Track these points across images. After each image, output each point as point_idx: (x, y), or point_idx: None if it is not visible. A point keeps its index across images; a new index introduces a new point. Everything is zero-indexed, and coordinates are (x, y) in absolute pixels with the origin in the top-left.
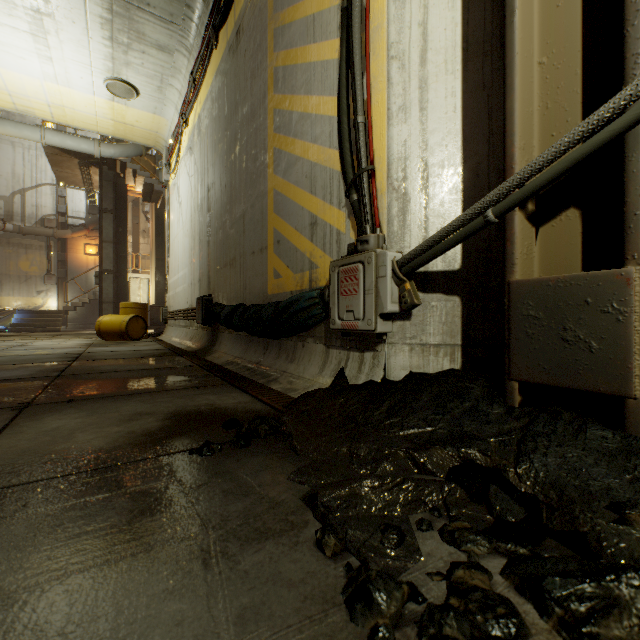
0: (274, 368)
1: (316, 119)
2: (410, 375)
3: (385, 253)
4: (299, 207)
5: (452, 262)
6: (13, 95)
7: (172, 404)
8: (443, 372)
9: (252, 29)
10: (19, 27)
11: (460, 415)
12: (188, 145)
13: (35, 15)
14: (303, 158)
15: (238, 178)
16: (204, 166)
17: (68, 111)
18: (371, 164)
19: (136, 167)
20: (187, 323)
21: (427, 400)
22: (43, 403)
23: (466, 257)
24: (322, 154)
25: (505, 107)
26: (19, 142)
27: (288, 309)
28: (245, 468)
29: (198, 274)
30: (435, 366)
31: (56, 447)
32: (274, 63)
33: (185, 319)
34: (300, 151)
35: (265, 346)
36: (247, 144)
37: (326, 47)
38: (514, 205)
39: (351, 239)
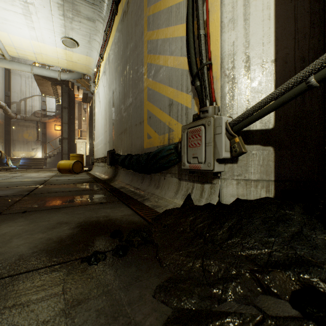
0: (147, 191)
1: (172, 40)
2: (237, 201)
3: (221, 117)
4: (162, 95)
5: (267, 123)
6: (17, 48)
7: (83, 215)
8: (263, 200)
9: None
10: (17, 11)
11: (290, 239)
12: (103, 70)
13: (25, 4)
14: (164, 66)
15: (128, 84)
16: (111, 80)
17: (44, 56)
18: (209, 60)
19: (79, 85)
20: (103, 164)
21: (258, 224)
22: (7, 213)
23: (278, 119)
24: (176, 61)
25: None
26: (23, 75)
27: (155, 156)
28: (119, 280)
29: (108, 138)
30: (255, 195)
31: None
32: (147, 14)
33: (102, 162)
34: (162, 62)
35: (142, 178)
36: (133, 64)
37: None
38: None
39: (195, 111)
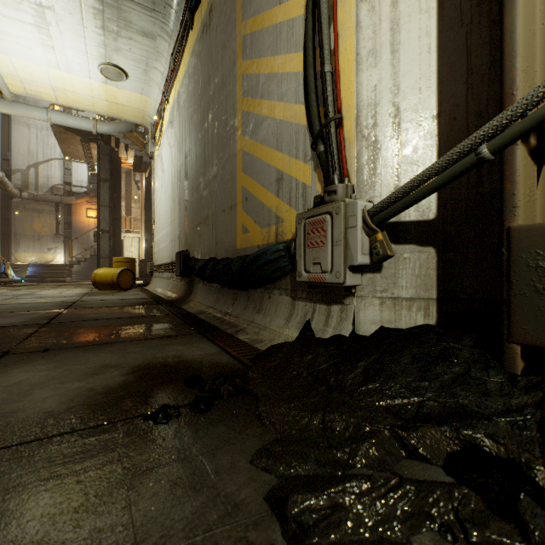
0: (242, 318)
1: (282, 77)
2: (381, 330)
3: (355, 202)
4: (266, 164)
5: (426, 211)
6: (23, 81)
7: (140, 355)
8: (419, 328)
9: (223, 5)
10: (25, 20)
11: (450, 383)
12: (169, 119)
13: (38, 8)
14: (269, 117)
15: (211, 143)
16: (182, 136)
17: (69, 94)
18: (339, 113)
19: (128, 142)
20: (168, 275)
21: (408, 362)
22: (19, 352)
23: (442, 206)
24: (288, 111)
25: (503, 25)
26: (33, 124)
27: (255, 262)
28: (202, 443)
29: (177, 232)
30: (408, 321)
31: (7, 407)
32: (242, 32)
33: (167, 272)
34: (267, 111)
35: (234, 297)
36: (218, 111)
37: (292, 5)
38: (517, 137)
39: (317, 191)
